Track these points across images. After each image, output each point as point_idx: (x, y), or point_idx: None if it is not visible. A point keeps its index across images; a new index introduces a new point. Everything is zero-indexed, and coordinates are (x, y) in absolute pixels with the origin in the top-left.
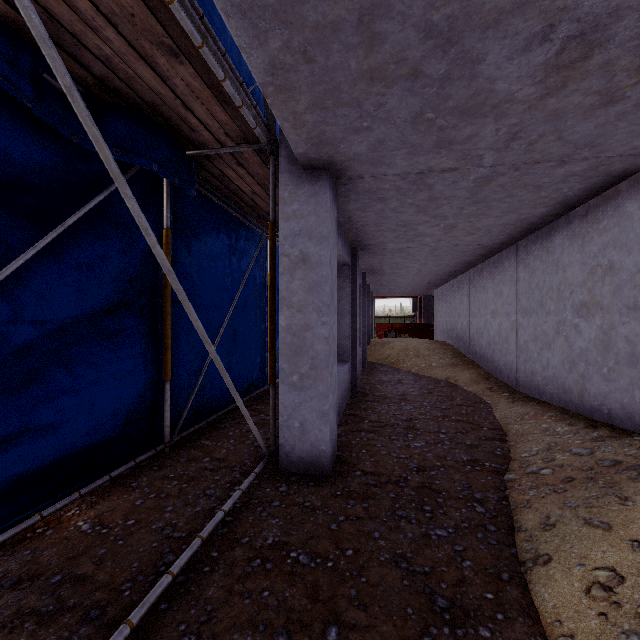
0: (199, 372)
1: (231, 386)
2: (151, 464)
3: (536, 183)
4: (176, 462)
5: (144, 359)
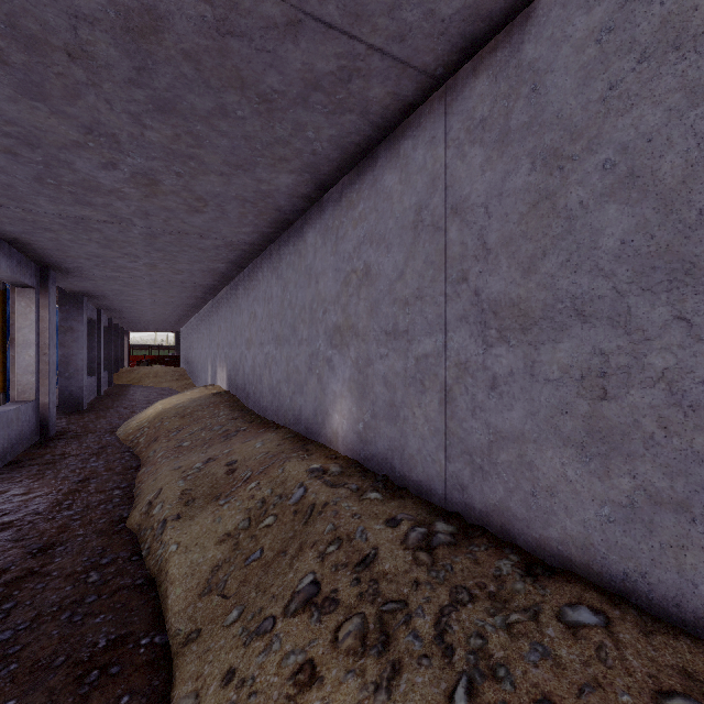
0: None
1: None
2: None
3: (175, 304)
4: None
5: None
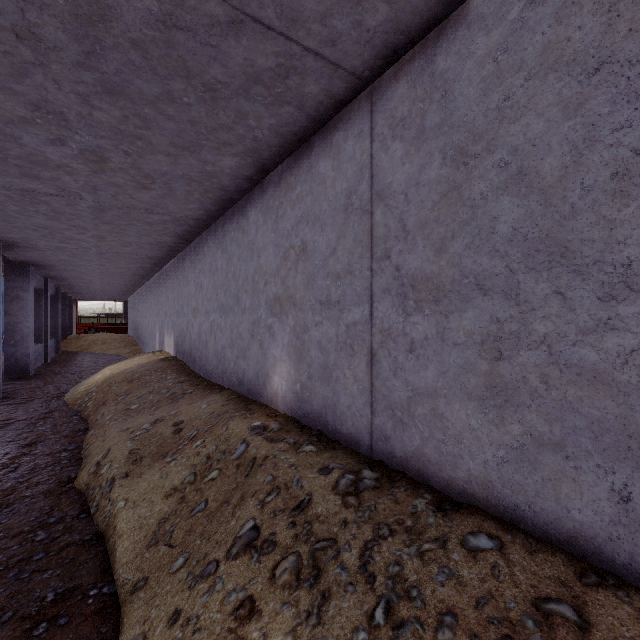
0: None
1: None
2: None
3: (123, 274)
4: None
5: None
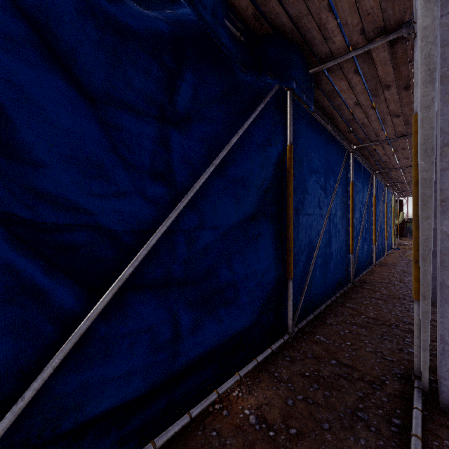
0: (307, 271)
1: (428, 314)
2: (282, 353)
3: None
4: (304, 357)
5: (274, 259)
